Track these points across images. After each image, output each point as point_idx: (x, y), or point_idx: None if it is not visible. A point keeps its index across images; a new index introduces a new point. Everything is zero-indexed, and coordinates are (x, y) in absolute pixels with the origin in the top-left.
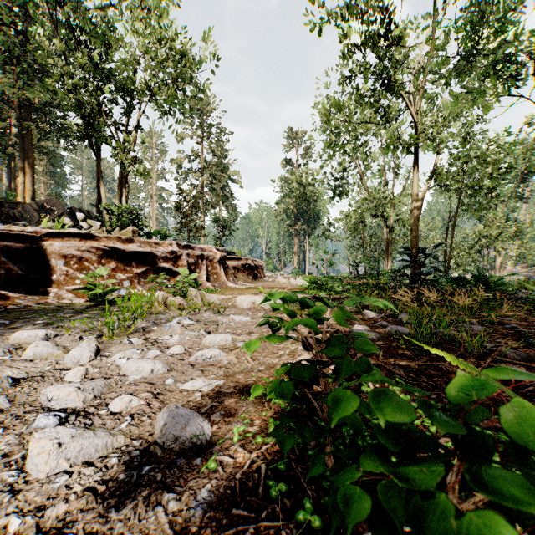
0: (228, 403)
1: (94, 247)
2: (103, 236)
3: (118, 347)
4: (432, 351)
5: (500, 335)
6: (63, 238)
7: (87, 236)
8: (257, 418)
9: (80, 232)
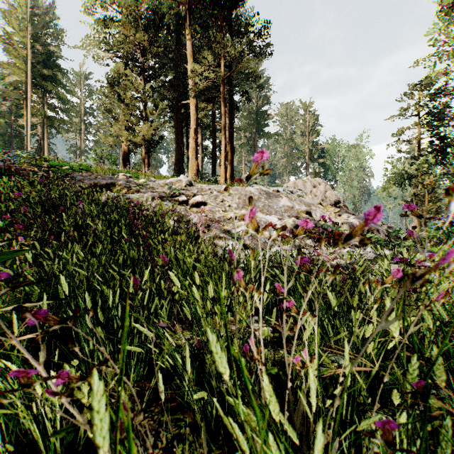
0: None
1: None
2: None
3: None
4: None
5: None
6: None
7: None
8: None
9: None
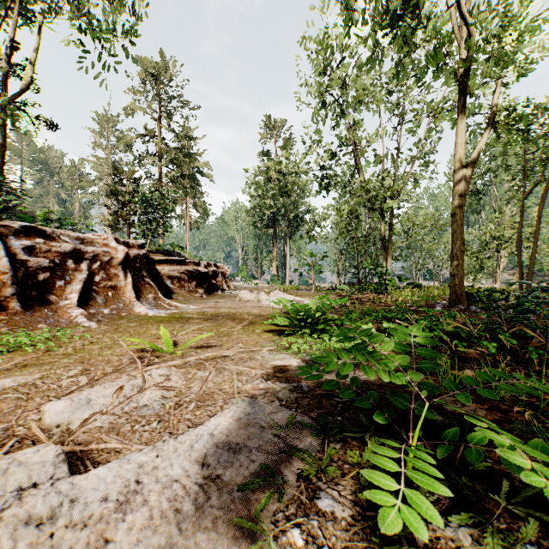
0: None
1: None
2: None
3: None
4: None
5: None
6: None
7: None
8: None
9: None
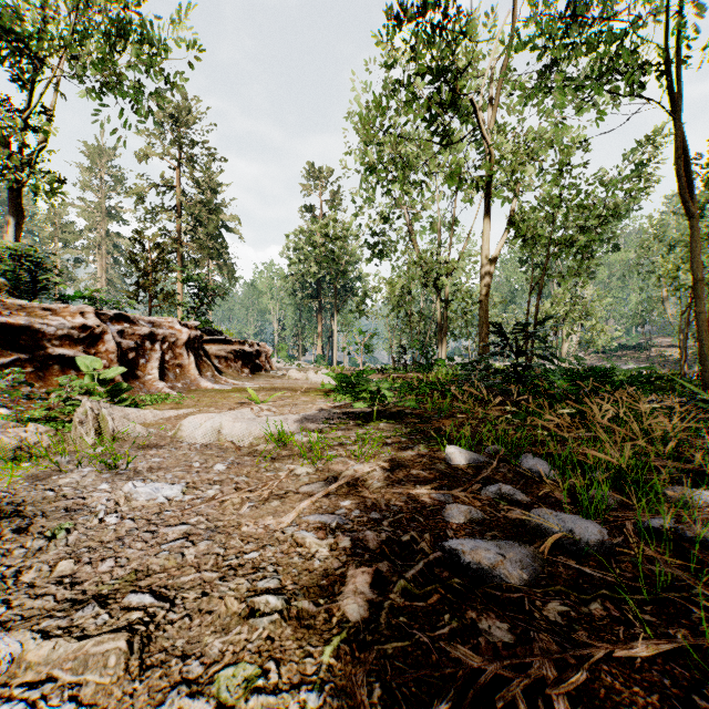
0: None
1: None
2: None
3: None
4: None
5: None
6: None
7: None
8: None
9: None
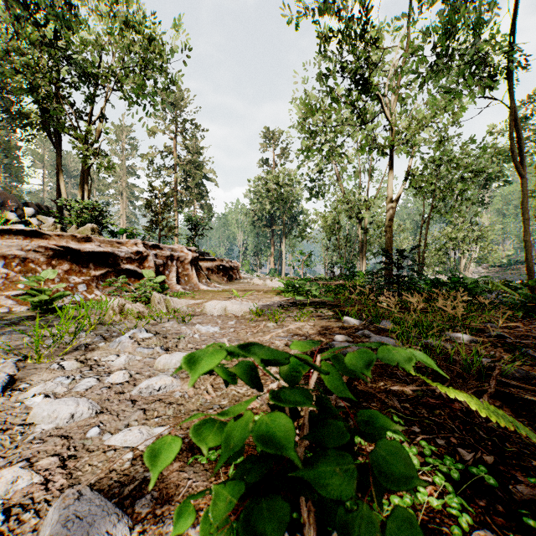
0: (168, 472)
1: (43, 246)
2: (53, 233)
3: (42, 374)
4: (451, 395)
5: (490, 345)
6: (3, 236)
7: (34, 234)
8: (206, 504)
9: (25, 229)
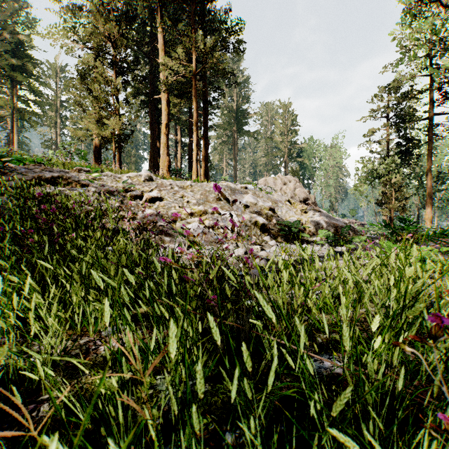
0: None
1: None
2: None
3: None
4: None
5: None
6: None
7: None
8: None
9: None
